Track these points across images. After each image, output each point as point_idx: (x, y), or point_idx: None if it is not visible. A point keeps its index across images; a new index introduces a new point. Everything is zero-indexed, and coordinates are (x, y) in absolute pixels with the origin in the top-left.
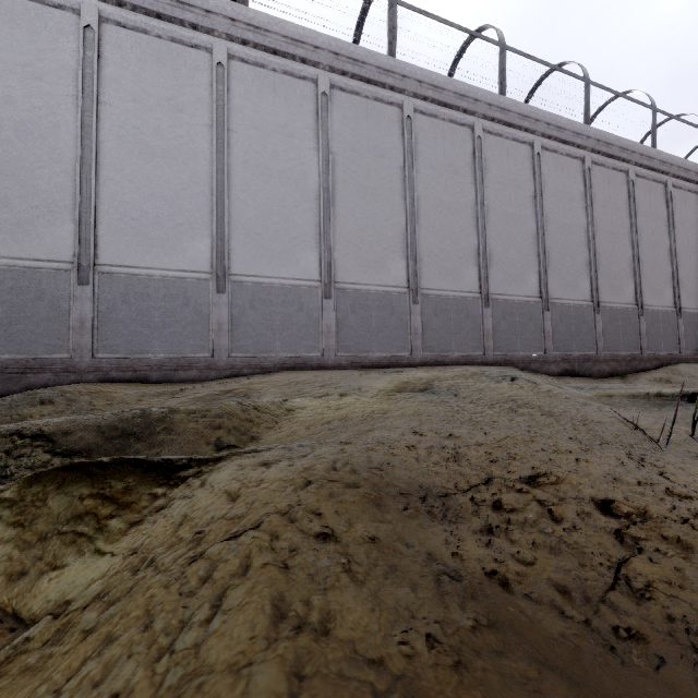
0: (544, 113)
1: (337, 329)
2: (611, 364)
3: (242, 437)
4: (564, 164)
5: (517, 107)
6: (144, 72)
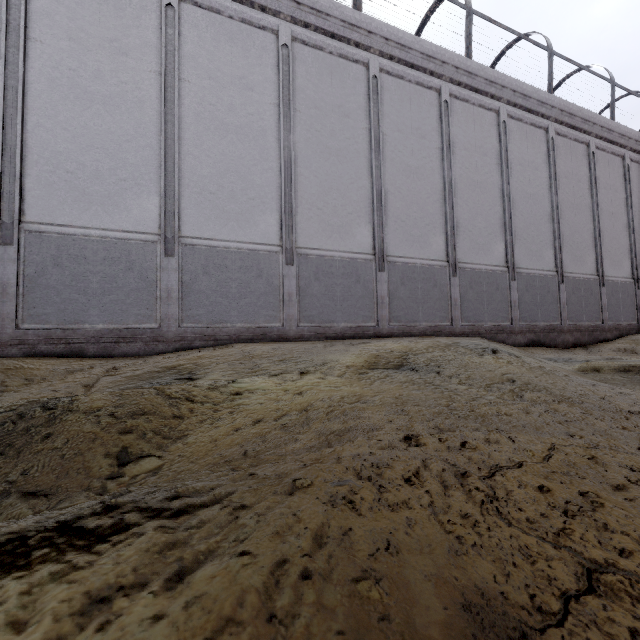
0: (510, 80)
1: (299, 298)
2: (574, 335)
3: (162, 440)
4: (528, 133)
5: (484, 72)
6: (82, 8)
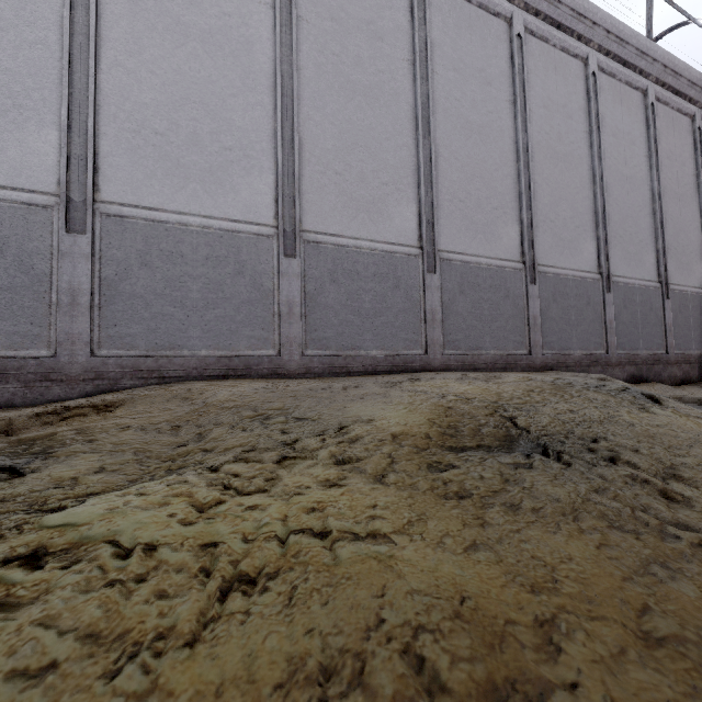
0: (604, 15)
1: (305, 310)
2: (683, 367)
3: None
4: (623, 94)
5: None
6: None
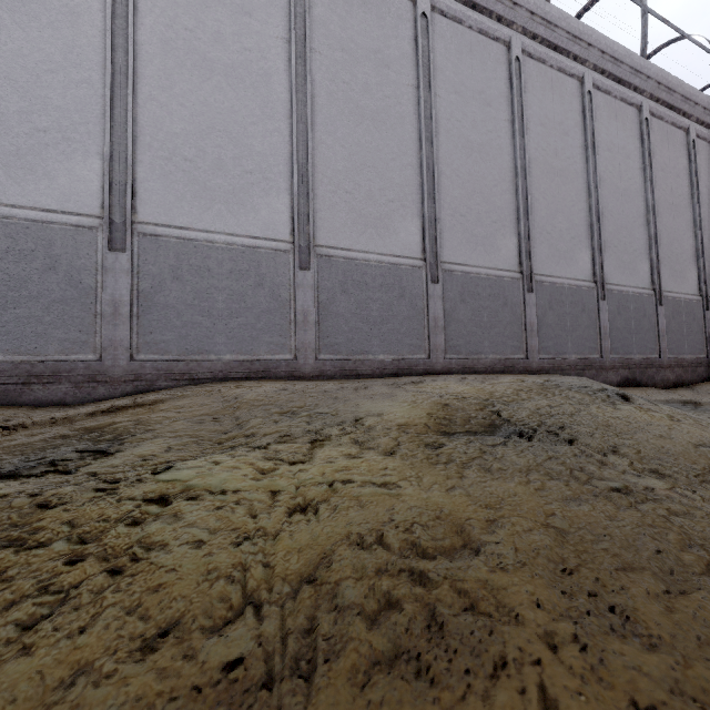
0: (599, 37)
1: (319, 318)
2: (676, 371)
3: None
4: (618, 110)
5: (566, 22)
6: None
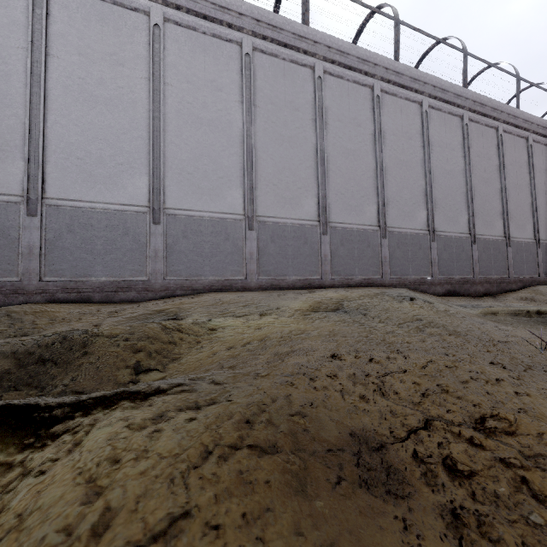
0: (431, 77)
1: (258, 256)
2: (485, 286)
3: (163, 359)
4: (447, 120)
5: (409, 71)
6: (89, 30)
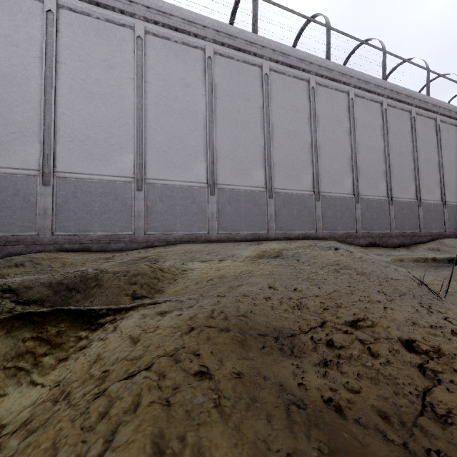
0: (356, 72)
1: (218, 216)
2: (400, 239)
3: (151, 290)
4: (369, 106)
5: (338, 68)
6: (88, 42)
